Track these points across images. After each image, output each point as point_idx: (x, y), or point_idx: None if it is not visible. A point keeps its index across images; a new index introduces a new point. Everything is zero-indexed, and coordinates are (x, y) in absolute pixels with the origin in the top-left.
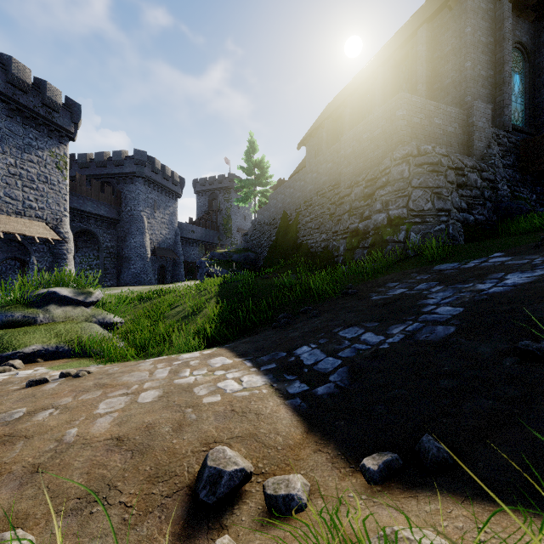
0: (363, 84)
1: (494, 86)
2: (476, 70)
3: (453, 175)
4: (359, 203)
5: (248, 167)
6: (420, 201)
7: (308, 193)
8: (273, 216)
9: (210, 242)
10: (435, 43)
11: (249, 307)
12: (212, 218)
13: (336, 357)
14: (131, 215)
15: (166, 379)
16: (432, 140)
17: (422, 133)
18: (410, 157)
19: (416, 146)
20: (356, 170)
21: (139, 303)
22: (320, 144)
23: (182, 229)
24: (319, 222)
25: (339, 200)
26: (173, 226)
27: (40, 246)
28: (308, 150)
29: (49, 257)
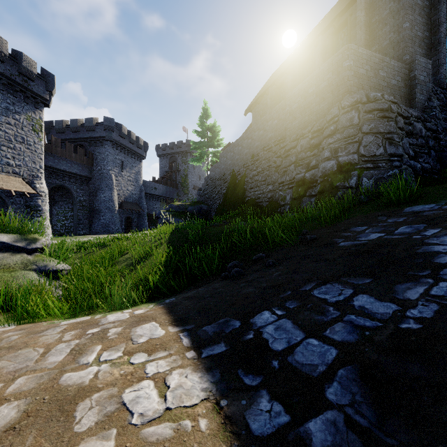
0: (304, 53)
1: (429, 46)
2: (413, 30)
3: (402, 122)
4: (306, 154)
5: (202, 130)
6: (371, 147)
7: (255, 149)
8: (223, 172)
9: (170, 198)
10: (373, 9)
11: (197, 254)
12: (171, 177)
13: (323, 339)
14: (101, 173)
15: (54, 370)
16: (377, 92)
17: (367, 84)
18: (359, 104)
19: (365, 94)
20: (301, 124)
21: (96, 250)
22: (264, 109)
23: (146, 186)
24: (265, 174)
25: (285, 153)
26: (138, 183)
27: (17, 199)
28: (253, 116)
29: (26, 208)
